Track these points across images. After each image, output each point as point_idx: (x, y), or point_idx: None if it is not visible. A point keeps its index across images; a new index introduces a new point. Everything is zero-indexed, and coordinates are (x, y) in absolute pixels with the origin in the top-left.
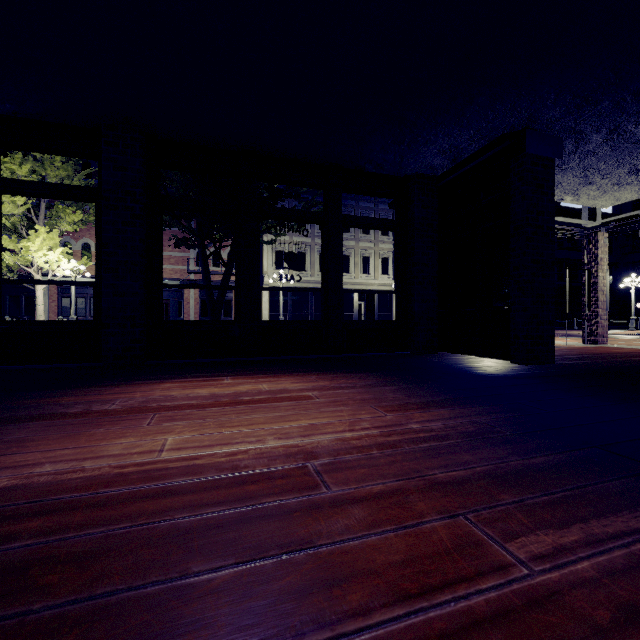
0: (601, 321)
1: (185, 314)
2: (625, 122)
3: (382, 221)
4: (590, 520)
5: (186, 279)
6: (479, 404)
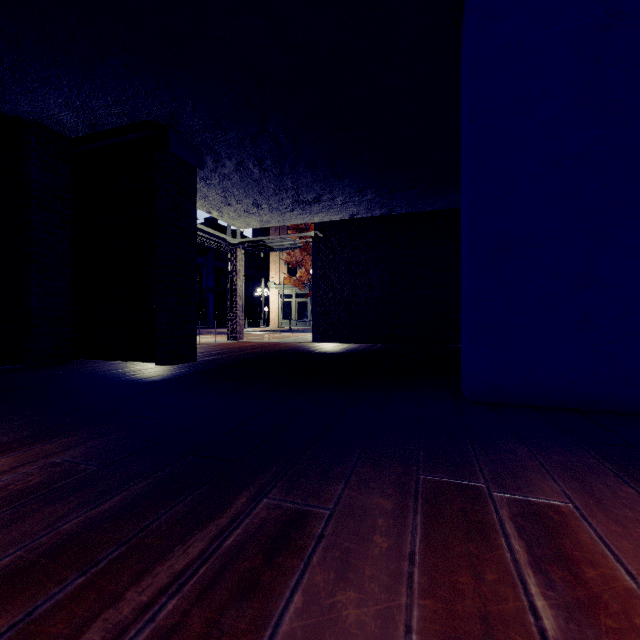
0: (240, 321)
1: None
2: (247, 160)
3: None
4: (127, 592)
5: None
6: (80, 430)
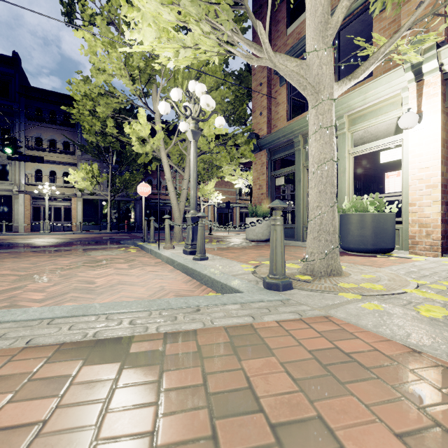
0: None
1: (234, 220)
2: None
3: None
4: None
5: (236, 203)
6: None
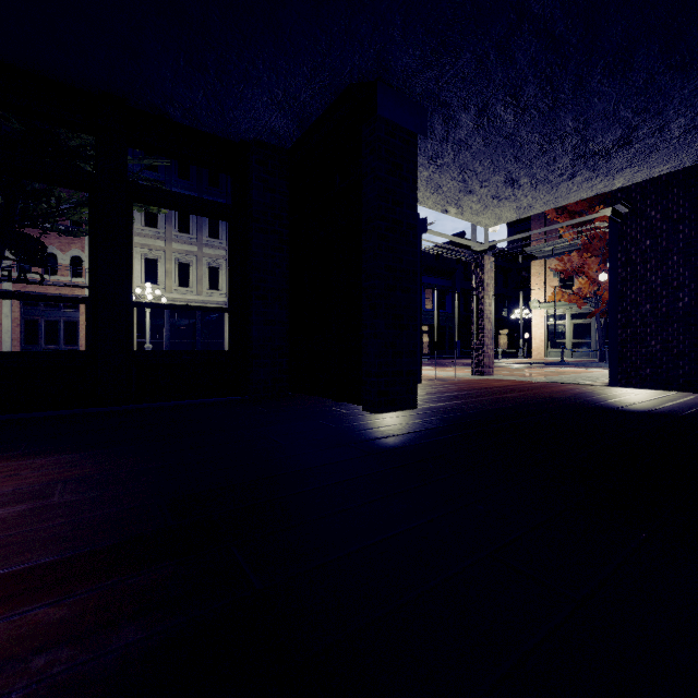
0: (488, 351)
1: None
2: (493, 99)
3: (204, 202)
4: None
5: None
6: (106, 578)
